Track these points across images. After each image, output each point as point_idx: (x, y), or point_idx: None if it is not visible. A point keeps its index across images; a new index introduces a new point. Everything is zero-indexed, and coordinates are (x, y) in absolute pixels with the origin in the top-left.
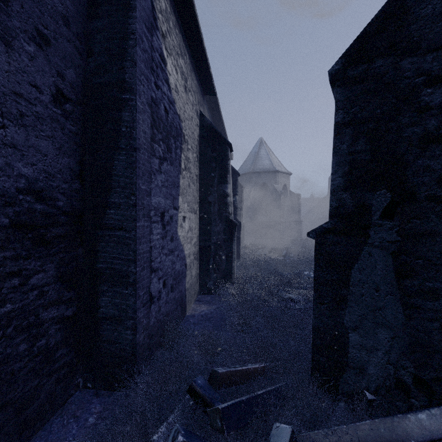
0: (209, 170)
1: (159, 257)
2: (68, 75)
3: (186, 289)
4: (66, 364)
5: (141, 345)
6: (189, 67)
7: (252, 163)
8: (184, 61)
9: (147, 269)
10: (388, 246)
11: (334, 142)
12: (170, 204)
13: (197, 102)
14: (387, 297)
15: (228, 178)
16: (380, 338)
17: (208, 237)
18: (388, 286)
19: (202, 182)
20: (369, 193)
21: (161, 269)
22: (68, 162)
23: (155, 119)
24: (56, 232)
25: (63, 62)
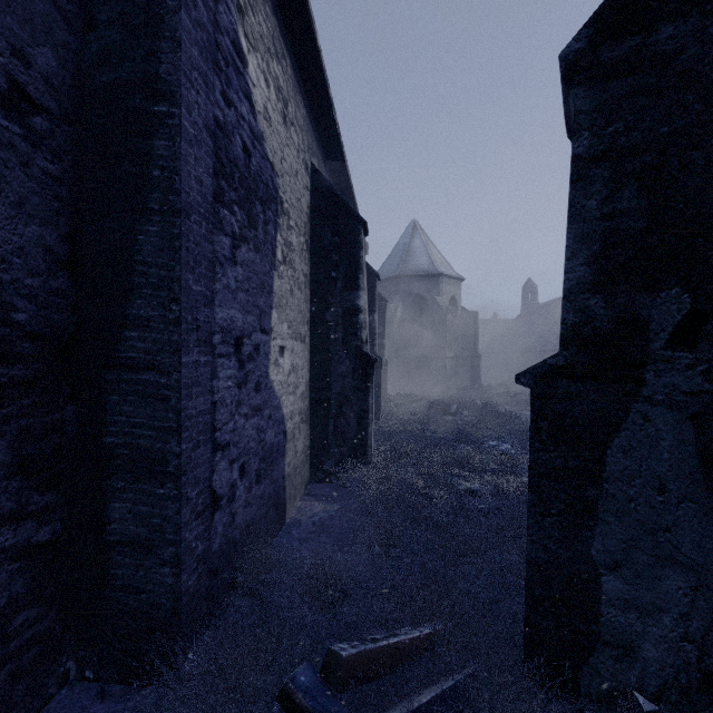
0: (328, 267)
1: (232, 421)
2: (38, 59)
3: (285, 477)
4: (38, 638)
5: (192, 594)
6: (292, 82)
7: (400, 261)
8: (282, 69)
9: (205, 446)
10: (685, 403)
11: (571, 196)
12: (254, 324)
13: (306, 147)
14: (682, 505)
15: (361, 281)
16: (668, 587)
17: (325, 384)
18: (685, 483)
19: (314, 288)
20: (643, 295)
21: (237, 444)
22: (39, 234)
23: (222, 160)
24: (10, 374)
25: (25, 30)
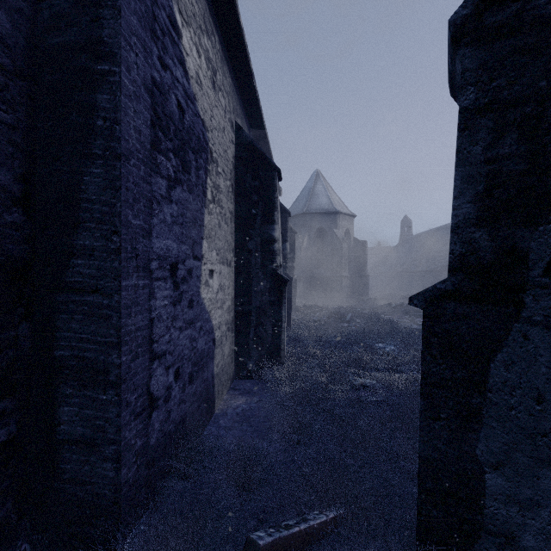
0: (249, 206)
1: (168, 333)
2: None
3: (214, 376)
4: None
5: (131, 484)
6: (220, 55)
7: (306, 201)
8: (212, 44)
9: (144, 356)
10: None
11: (459, 142)
12: (187, 252)
13: (231, 109)
14: None
15: (276, 216)
16: (546, 485)
17: (247, 299)
18: None
19: (238, 222)
20: (523, 229)
21: (172, 352)
22: None
23: (159, 114)
24: None
25: None
